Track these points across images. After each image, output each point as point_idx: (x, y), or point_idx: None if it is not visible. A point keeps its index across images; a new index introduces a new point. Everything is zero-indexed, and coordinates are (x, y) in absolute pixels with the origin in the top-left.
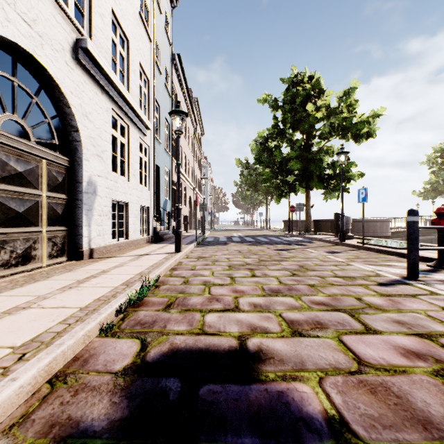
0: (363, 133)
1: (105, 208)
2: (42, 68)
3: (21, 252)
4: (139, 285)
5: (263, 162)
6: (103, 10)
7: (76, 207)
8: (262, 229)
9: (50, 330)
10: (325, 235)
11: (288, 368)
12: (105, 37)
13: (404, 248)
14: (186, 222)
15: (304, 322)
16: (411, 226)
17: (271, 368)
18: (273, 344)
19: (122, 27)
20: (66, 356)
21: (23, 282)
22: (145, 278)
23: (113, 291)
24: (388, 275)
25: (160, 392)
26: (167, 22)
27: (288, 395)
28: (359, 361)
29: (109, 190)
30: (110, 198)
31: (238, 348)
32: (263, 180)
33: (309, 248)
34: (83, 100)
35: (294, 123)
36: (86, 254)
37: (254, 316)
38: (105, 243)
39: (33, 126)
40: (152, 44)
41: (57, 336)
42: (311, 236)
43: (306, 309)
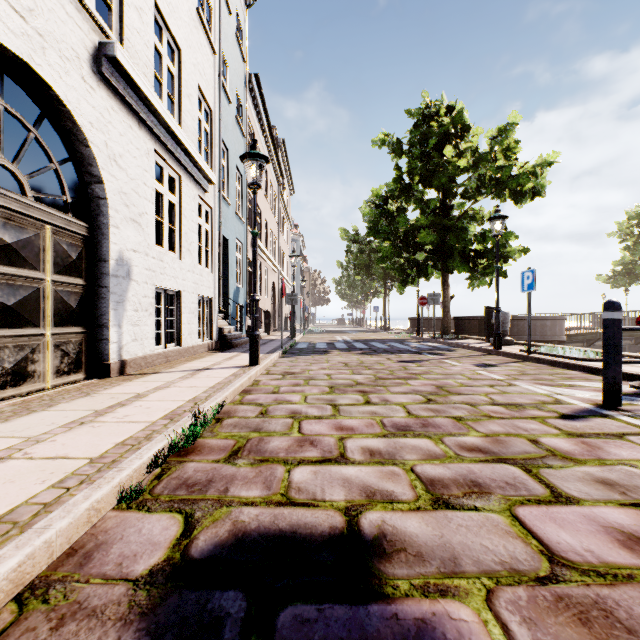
0: (527, 190)
1: (145, 299)
2: (44, 84)
3: (10, 367)
4: (189, 420)
5: (380, 233)
6: (140, 3)
7: (99, 297)
8: (378, 330)
9: (34, 500)
10: (470, 339)
11: (432, 570)
12: (144, 43)
13: (591, 358)
14: (267, 320)
15: (451, 483)
16: (610, 327)
17: (402, 571)
18: (404, 523)
19: (171, 29)
20: (54, 548)
21: (11, 413)
22: (198, 408)
23: (148, 428)
24: (573, 401)
25: (209, 620)
26: (239, 27)
27: (436, 626)
28: (551, 556)
29: (150, 272)
30: (152, 284)
31: (346, 531)
32: (380, 258)
33: (449, 359)
34: (110, 136)
35: (426, 175)
36: (114, 369)
37: (371, 472)
38: (144, 352)
39: (31, 174)
40: (217, 58)
41: (43, 511)
42: (451, 340)
43: (454, 458)
